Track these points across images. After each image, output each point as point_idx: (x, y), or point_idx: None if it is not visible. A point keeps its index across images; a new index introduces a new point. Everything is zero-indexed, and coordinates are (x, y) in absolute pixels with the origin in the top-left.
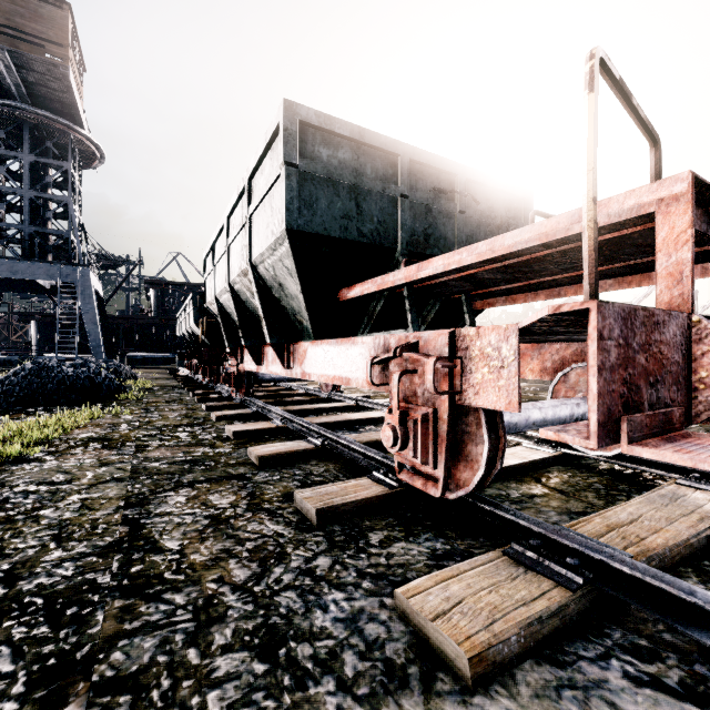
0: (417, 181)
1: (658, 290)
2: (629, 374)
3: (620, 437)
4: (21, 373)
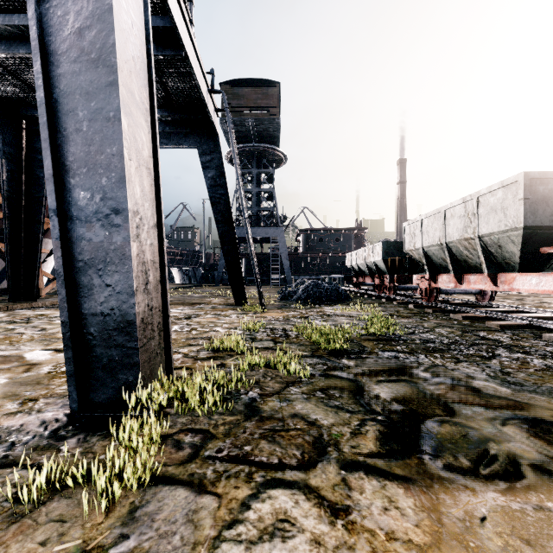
0: None
1: None
2: None
3: None
4: (310, 286)
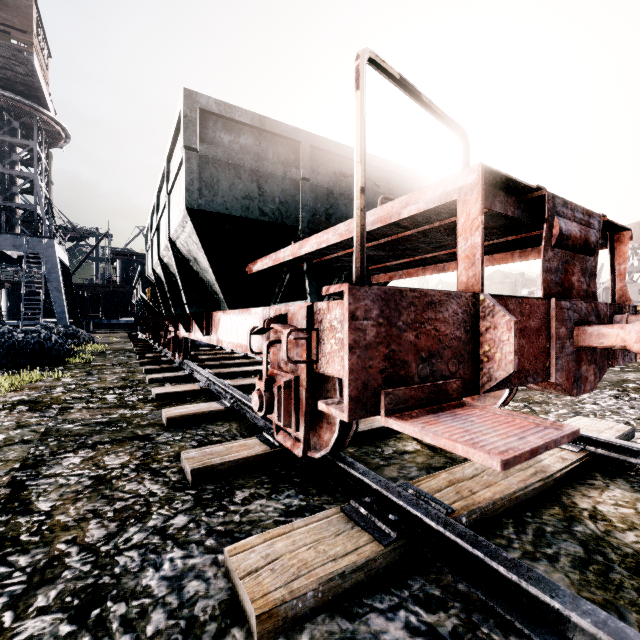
0: (319, 165)
1: (459, 270)
2: (393, 351)
3: (381, 409)
4: None
